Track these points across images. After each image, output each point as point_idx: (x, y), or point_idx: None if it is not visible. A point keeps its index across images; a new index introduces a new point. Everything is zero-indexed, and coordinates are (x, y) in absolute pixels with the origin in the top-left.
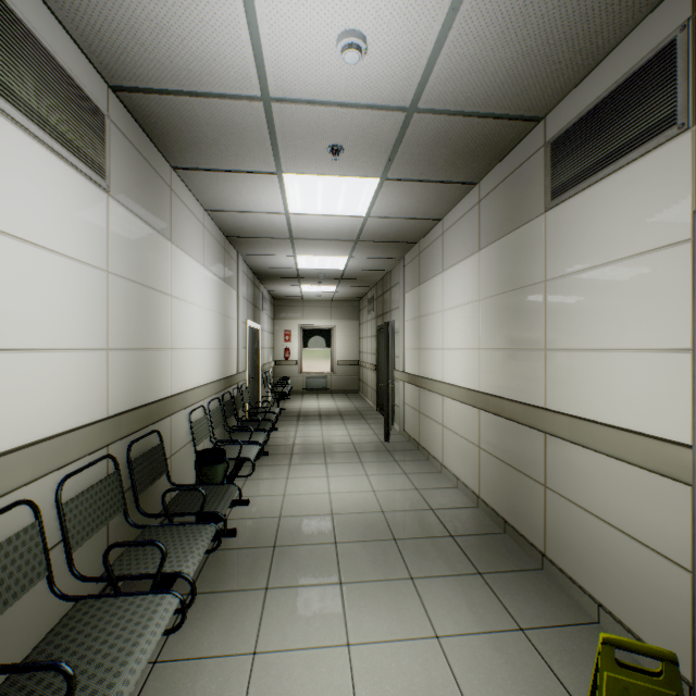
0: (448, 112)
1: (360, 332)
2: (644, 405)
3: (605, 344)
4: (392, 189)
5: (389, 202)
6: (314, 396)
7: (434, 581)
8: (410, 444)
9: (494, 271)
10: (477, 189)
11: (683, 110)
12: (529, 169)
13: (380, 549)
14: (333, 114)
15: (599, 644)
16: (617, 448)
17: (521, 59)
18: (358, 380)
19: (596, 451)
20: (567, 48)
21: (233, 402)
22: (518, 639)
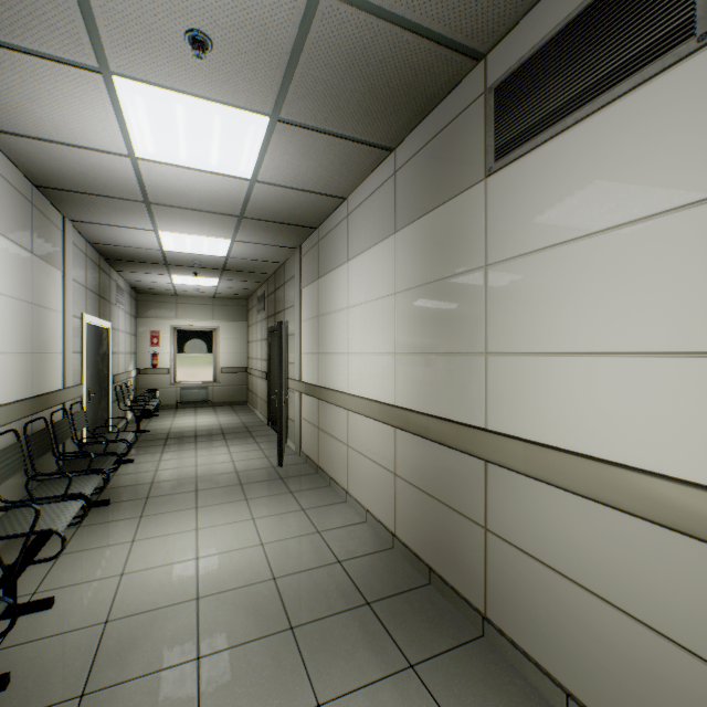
0: (371, 9)
1: (249, 335)
2: (639, 429)
3: (576, 346)
4: (287, 140)
5: (284, 162)
6: (192, 411)
7: (352, 701)
8: (308, 466)
9: (415, 257)
10: (393, 158)
11: None
12: (463, 125)
13: (269, 655)
14: None
15: None
16: (600, 488)
17: None
18: (246, 389)
19: (567, 491)
20: None
21: (50, 433)
22: None
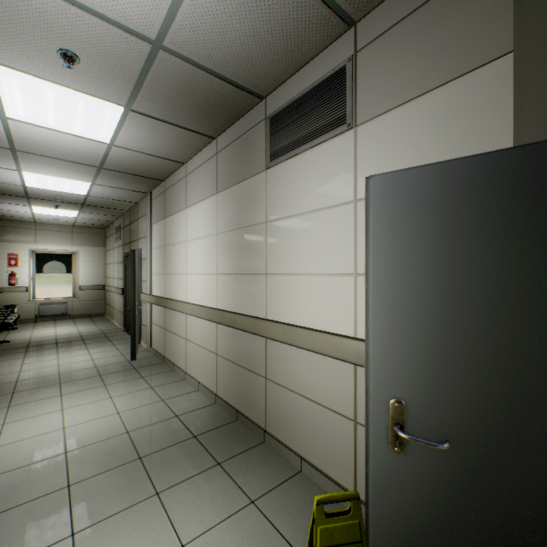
0: (193, 62)
1: (107, 258)
2: (328, 312)
3: (305, 270)
4: (138, 122)
5: (136, 135)
6: (51, 323)
7: (180, 487)
8: (157, 358)
9: (229, 211)
10: (216, 143)
11: (350, 115)
12: (255, 134)
13: (124, 475)
14: (63, 10)
15: (315, 506)
16: (313, 344)
17: (252, 38)
18: (104, 303)
19: (300, 348)
20: (284, 45)
21: None
22: (251, 513)
